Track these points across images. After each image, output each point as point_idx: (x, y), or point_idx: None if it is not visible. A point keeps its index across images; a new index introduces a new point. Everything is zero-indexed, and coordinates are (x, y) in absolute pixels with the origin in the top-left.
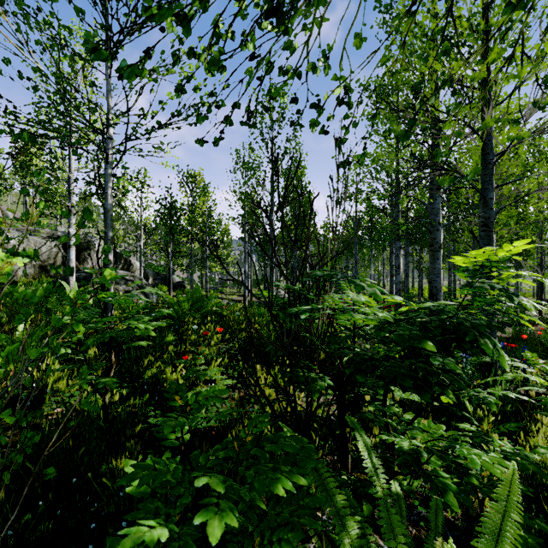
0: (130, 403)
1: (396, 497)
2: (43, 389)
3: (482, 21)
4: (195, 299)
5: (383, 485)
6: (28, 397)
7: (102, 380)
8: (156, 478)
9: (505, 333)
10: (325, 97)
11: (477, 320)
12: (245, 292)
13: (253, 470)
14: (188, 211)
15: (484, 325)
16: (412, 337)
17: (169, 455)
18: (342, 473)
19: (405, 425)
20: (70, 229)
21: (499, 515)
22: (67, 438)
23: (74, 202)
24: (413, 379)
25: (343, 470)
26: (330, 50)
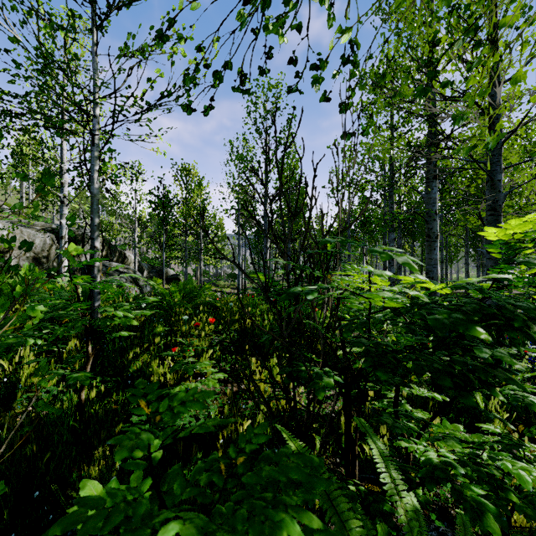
0: (112, 399)
1: (414, 512)
2: (15, 384)
3: None
4: (188, 290)
5: (406, 506)
6: None
7: (74, 375)
8: (106, 521)
9: None
10: (331, 45)
11: (522, 303)
12: (239, 284)
13: (246, 507)
14: (183, 205)
15: (534, 309)
16: (455, 322)
17: (138, 474)
18: (351, 484)
19: (415, 424)
20: (62, 220)
21: None
22: (30, 443)
23: (66, 193)
24: (449, 376)
25: (351, 480)
26: None
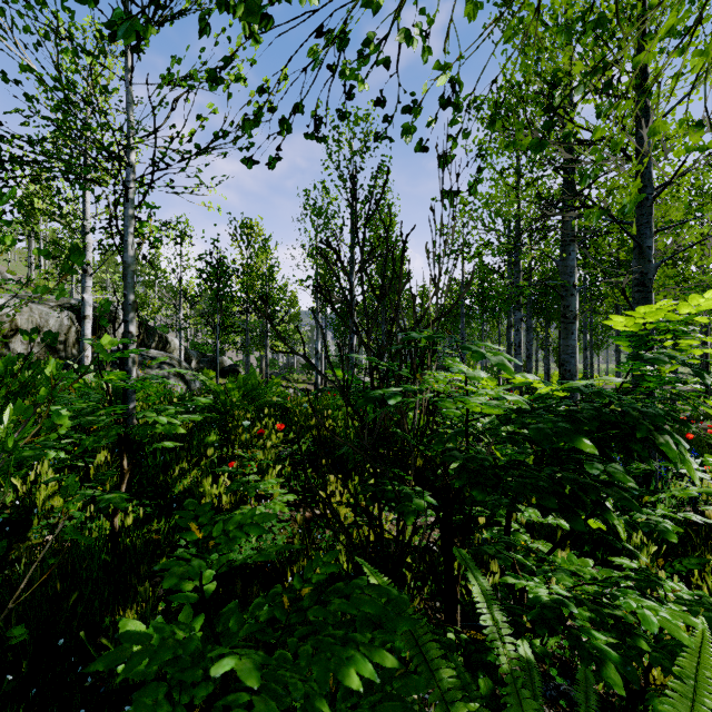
0: (153, 528)
1: (527, 665)
2: (30, 508)
3: (638, 3)
4: (250, 386)
5: (510, 653)
6: (10, 520)
7: (106, 496)
8: (153, 657)
9: (691, 428)
10: (424, 89)
11: (650, 408)
12: (317, 378)
13: (312, 643)
14: (243, 273)
15: (662, 416)
16: (558, 433)
17: (188, 612)
18: (449, 631)
19: (535, 558)
20: (85, 294)
21: (687, 700)
22: (53, 580)
23: (90, 259)
24: (558, 497)
25: (450, 626)
26: (430, 24)
